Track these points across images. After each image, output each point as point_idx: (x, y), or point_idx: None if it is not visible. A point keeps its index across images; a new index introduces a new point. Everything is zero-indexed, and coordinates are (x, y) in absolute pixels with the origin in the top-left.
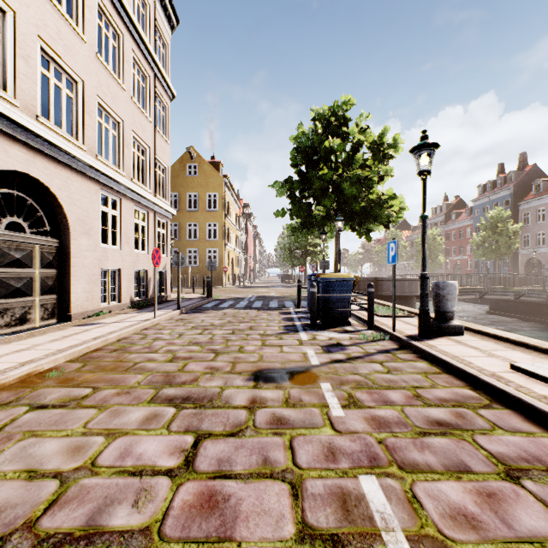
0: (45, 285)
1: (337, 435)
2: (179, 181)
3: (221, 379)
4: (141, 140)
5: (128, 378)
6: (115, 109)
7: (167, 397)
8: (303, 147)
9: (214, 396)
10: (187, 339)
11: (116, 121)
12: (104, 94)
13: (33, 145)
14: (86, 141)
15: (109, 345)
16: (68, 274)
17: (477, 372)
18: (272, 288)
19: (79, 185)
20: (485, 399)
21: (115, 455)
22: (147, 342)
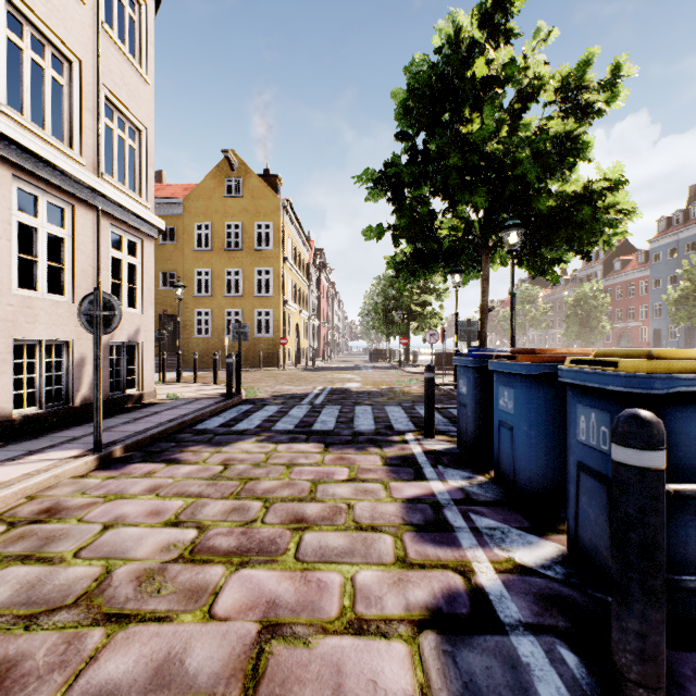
0: None
1: None
2: (212, 205)
3: None
4: (48, 30)
5: None
6: None
7: None
8: (424, 87)
9: None
10: None
11: None
12: None
13: None
14: None
15: None
16: None
17: None
18: (358, 372)
19: None
20: None
21: None
22: None
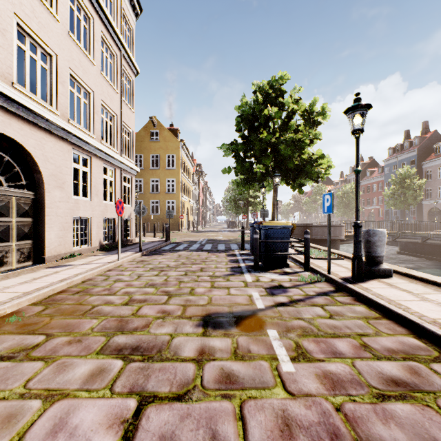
0: (21, 232)
1: (290, 399)
2: (143, 145)
3: (171, 325)
4: (109, 108)
5: (83, 324)
6: (85, 80)
7: (116, 347)
8: (246, 115)
9: (163, 346)
10: (144, 281)
11: (87, 91)
12: (75, 67)
13: (9, 109)
14: (59, 107)
15: (73, 287)
16: (42, 222)
17: (419, 320)
18: (220, 233)
19: (52, 145)
20: (434, 350)
21: (46, 429)
22: (108, 283)
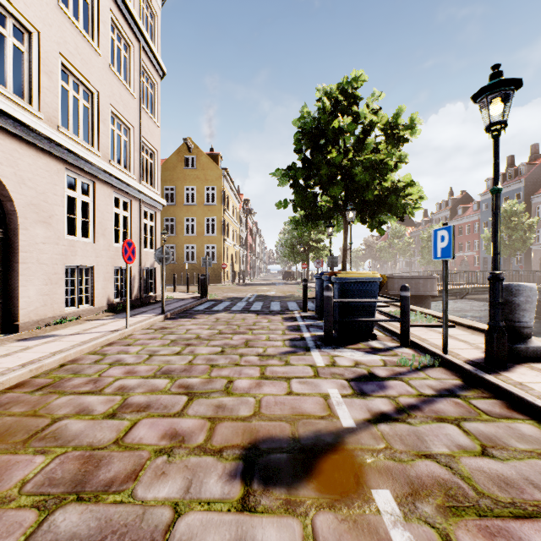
0: None
1: None
2: (176, 174)
3: (181, 474)
4: (123, 118)
5: (13, 468)
6: (86, 74)
7: None
8: (308, 129)
9: None
10: (156, 364)
11: (89, 90)
12: (69, 54)
13: None
14: (42, 107)
15: (41, 376)
16: (15, 272)
17: None
18: (273, 286)
19: (32, 161)
20: None
21: None
22: (99, 369)
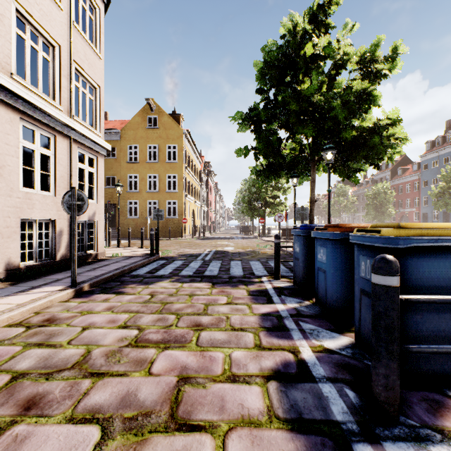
0: None
1: None
2: (139, 134)
3: None
4: (40, 27)
5: None
6: None
7: None
8: (274, 60)
9: None
10: None
11: None
12: None
13: None
14: None
15: None
16: None
17: None
18: (232, 240)
19: None
20: None
21: None
22: None
